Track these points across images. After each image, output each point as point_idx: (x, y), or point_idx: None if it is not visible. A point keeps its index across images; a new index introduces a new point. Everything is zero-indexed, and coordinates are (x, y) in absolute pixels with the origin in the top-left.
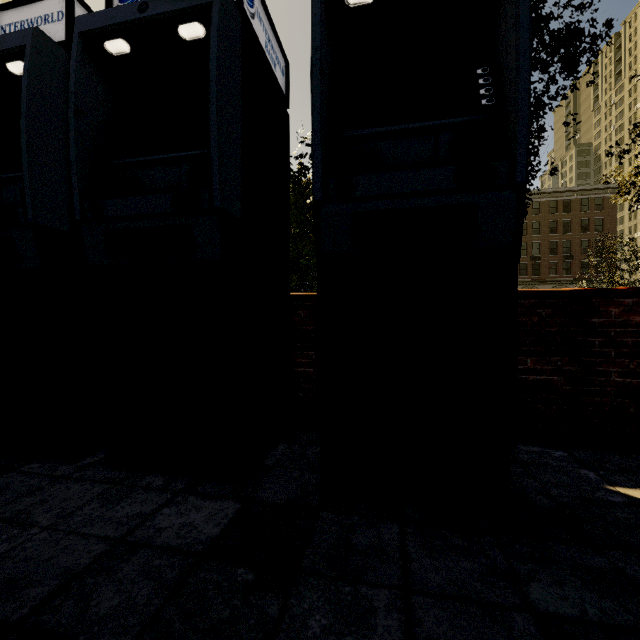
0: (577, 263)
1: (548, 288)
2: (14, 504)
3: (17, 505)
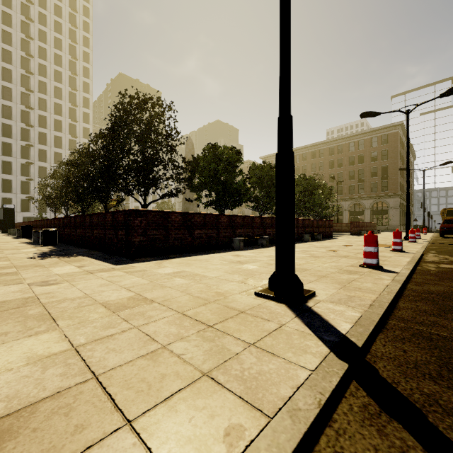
0: (368, 184)
1: (348, 203)
2: None
3: None
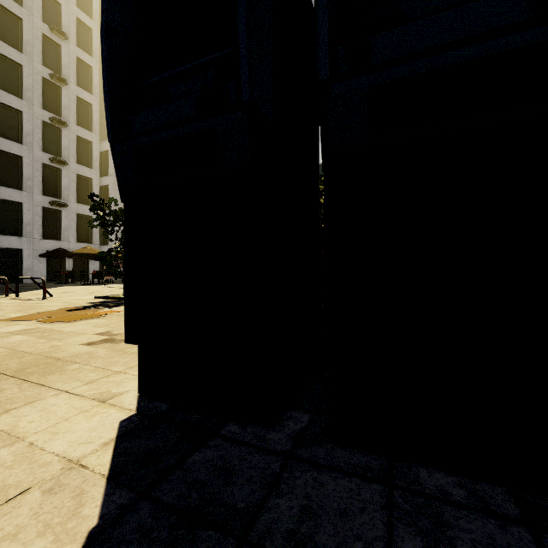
0: None
1: None
2: (270, 512)
3: (276, 516)
